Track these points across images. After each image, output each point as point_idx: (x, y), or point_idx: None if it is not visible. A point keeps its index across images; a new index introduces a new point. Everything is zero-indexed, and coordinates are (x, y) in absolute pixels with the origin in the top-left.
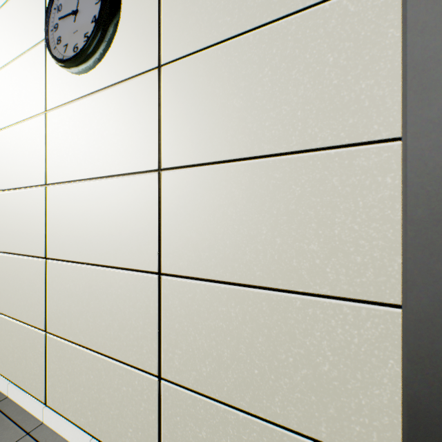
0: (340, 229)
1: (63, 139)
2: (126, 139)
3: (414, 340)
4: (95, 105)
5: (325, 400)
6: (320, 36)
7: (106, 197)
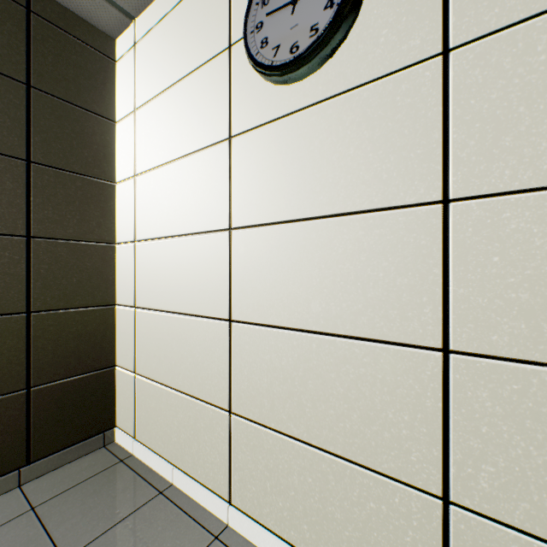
0: None
1: (259, 170)
2: (376, 161)
3: None
4: (316, 121)
5: None
6: None
7: (335, 242)
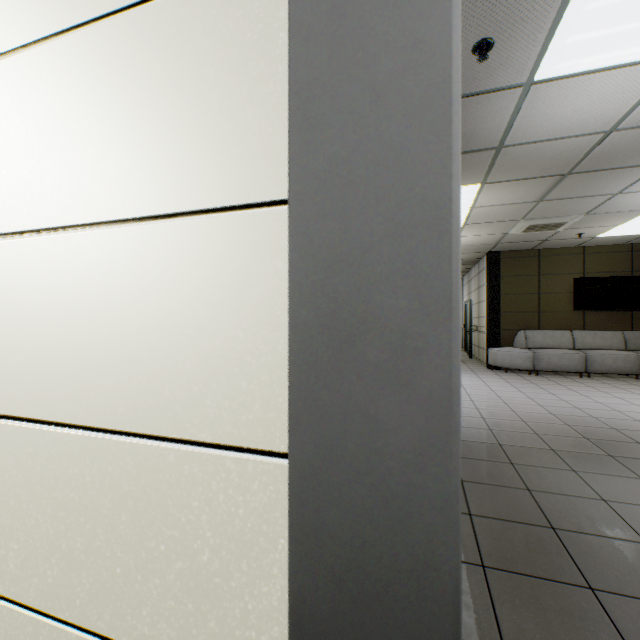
0: (223, 339)
1: None
2: None
3: (298, 508)
4: None
5: (205, 609)
6: (199, 33)
7: None
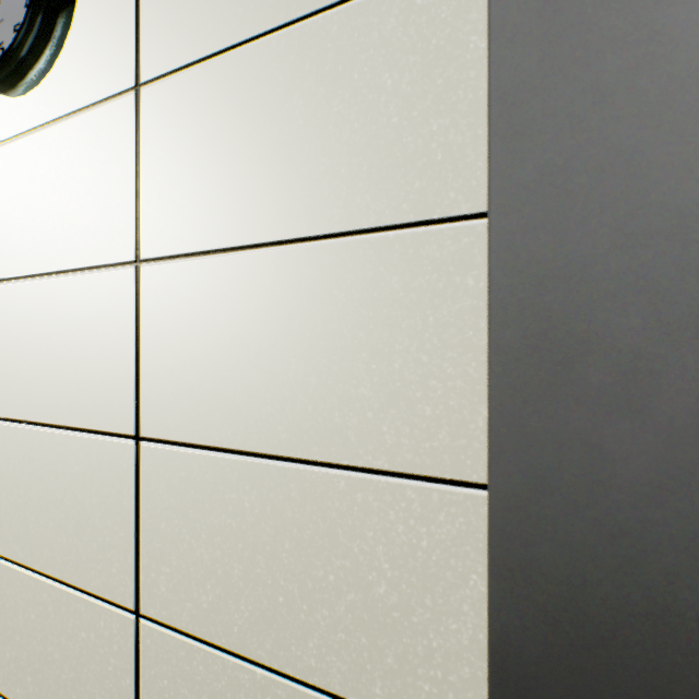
0: (403, 362)
1: None
2: (87, 208)
3: (501, 542)
4: (39, 150)
5: (381, 644)
6: (373, 43)
7: (55, 307)
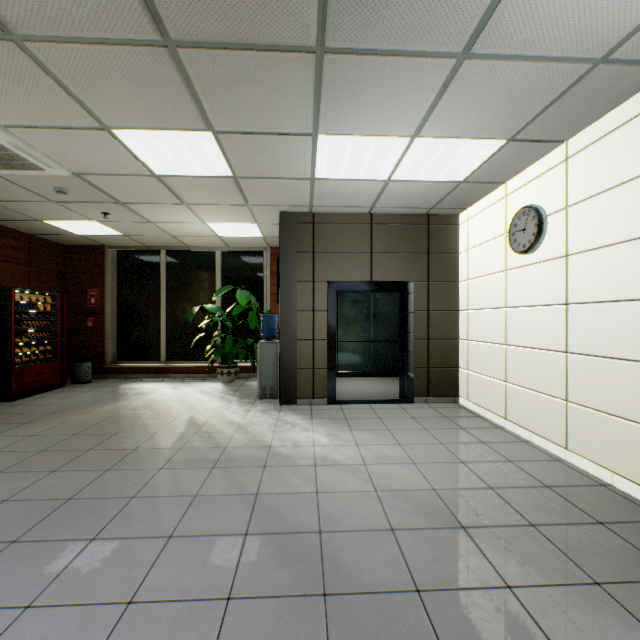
0: None
1: (515, 286)
2: (549, 288)
3: None
4: (533, 270)
5: (639, 405)
6: (637, 252)
7: (539, 315)
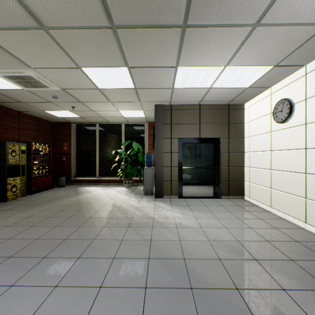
0: None
1: (276, 139)
2: (296, 140)
3: None
4: (286, 131)
5: None
6: None
7: (289, 154)
